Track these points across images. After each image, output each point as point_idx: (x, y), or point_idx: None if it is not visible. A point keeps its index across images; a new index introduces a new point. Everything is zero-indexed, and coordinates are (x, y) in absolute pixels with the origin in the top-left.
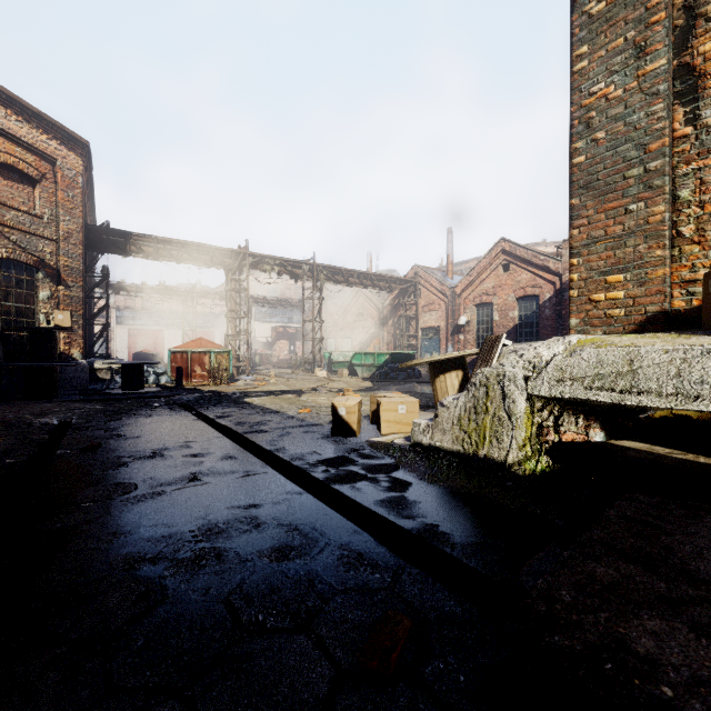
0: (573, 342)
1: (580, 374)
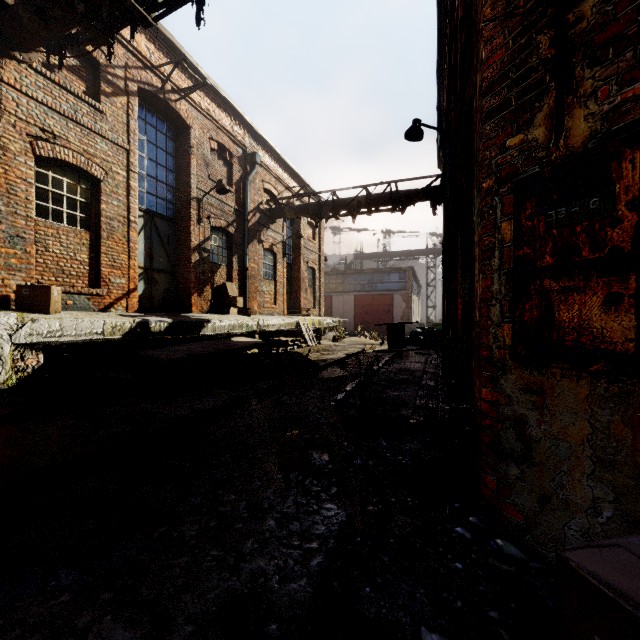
0: (17, 316)
1: (41, 331)
